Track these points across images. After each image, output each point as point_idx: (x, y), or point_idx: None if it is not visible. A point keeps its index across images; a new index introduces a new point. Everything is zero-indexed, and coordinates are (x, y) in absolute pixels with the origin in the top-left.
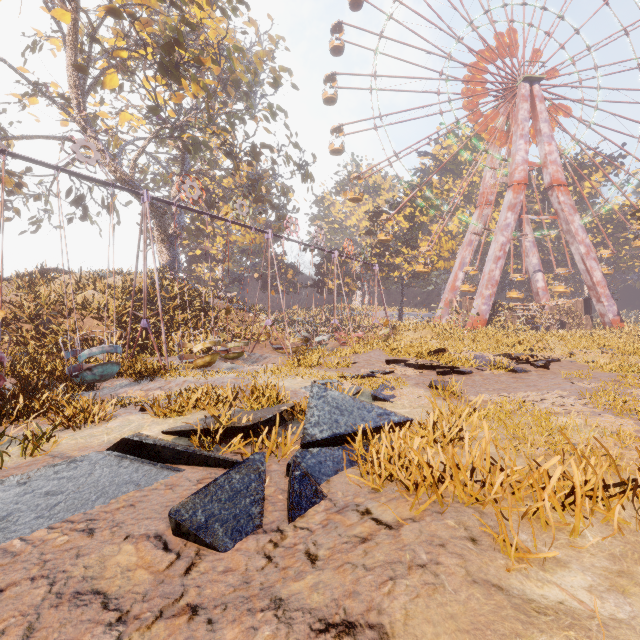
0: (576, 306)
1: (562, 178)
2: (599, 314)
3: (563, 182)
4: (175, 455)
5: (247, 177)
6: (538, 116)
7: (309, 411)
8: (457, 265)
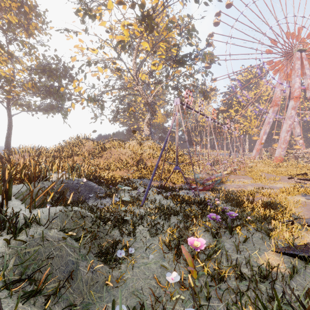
0: None
1: None
2: None
3: None
4: None
5: (174, 96)
6: (304, 66)
7: None
8: (262, 133)
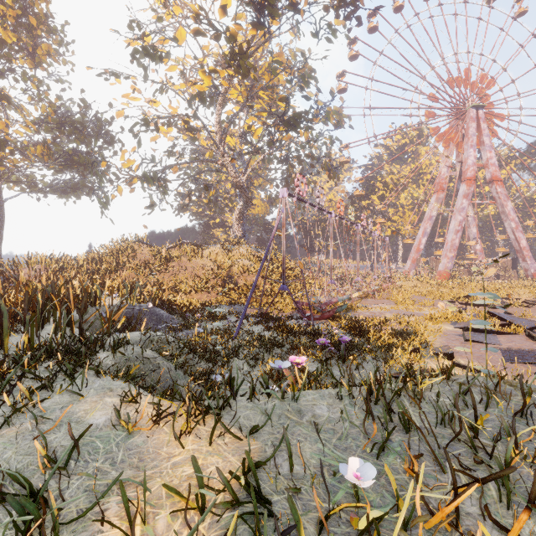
0: (507, 263)
1: (499, 175)
2: (524, 269)
3: (500, 178)
4: (491, 332)
5: (282, 173)
6: (482, 132)
7: (509, 320)
8: (421, 233)
